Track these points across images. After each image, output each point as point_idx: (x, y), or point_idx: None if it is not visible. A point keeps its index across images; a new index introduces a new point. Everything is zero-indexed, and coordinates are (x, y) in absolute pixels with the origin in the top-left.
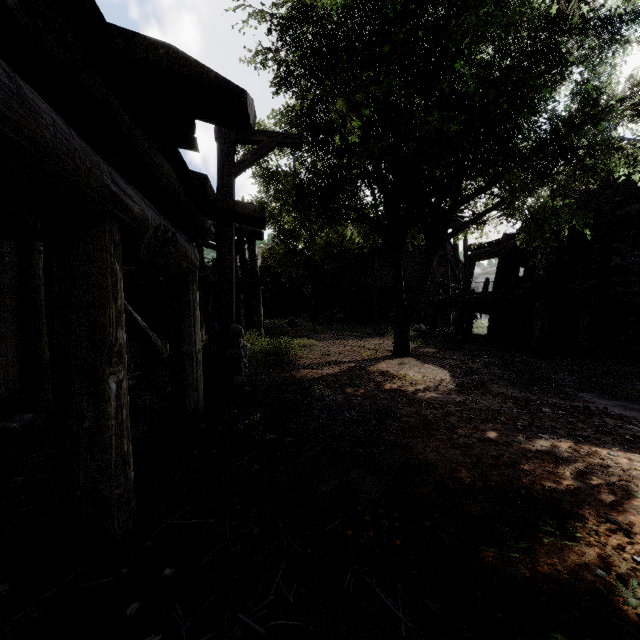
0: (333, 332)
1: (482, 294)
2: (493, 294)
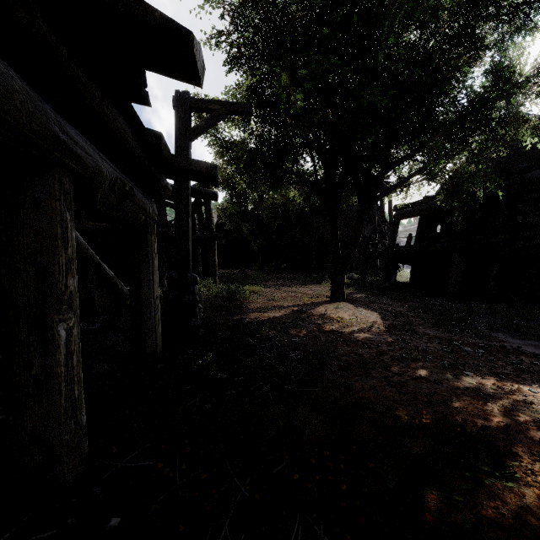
0: (278, 280)
1: (406, 247)
2: (415, 247)
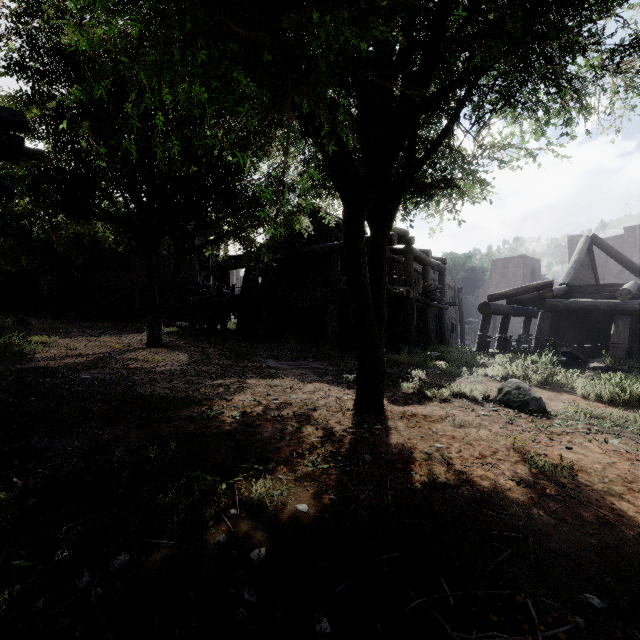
0: (83, 330)
1: (230, 297)
2: (237, 297)
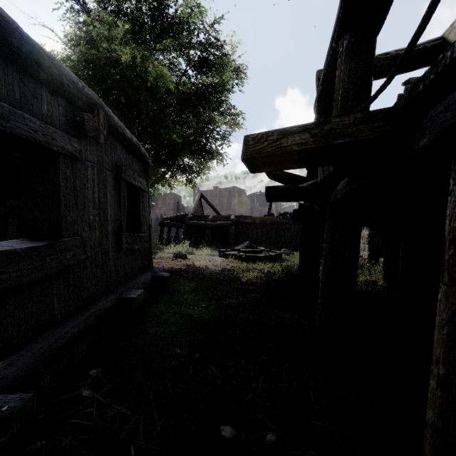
0: None
1: None
2: None
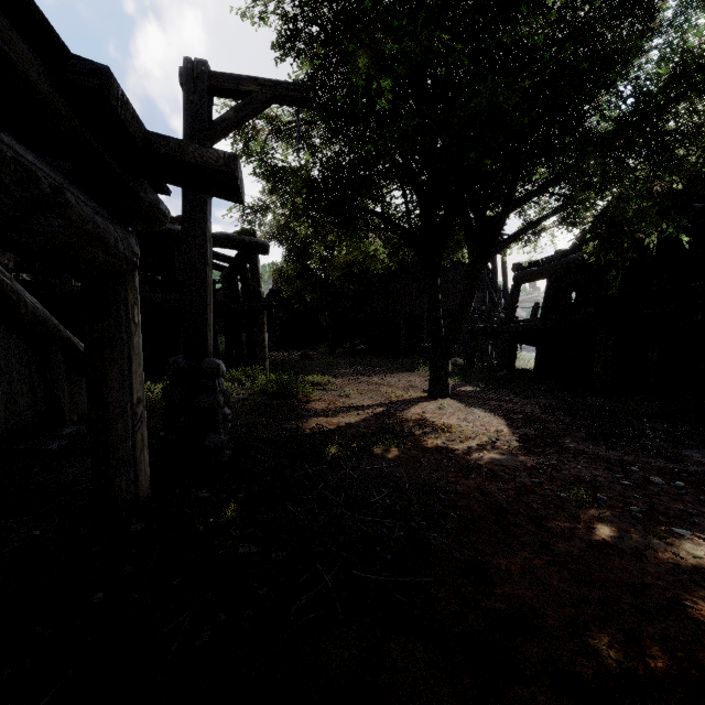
0: (354, 367)
1: (530, 321)
2: (544, 321)
